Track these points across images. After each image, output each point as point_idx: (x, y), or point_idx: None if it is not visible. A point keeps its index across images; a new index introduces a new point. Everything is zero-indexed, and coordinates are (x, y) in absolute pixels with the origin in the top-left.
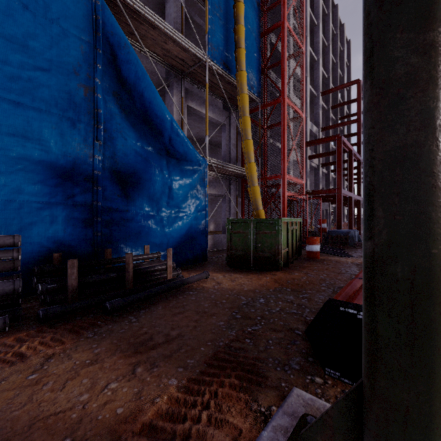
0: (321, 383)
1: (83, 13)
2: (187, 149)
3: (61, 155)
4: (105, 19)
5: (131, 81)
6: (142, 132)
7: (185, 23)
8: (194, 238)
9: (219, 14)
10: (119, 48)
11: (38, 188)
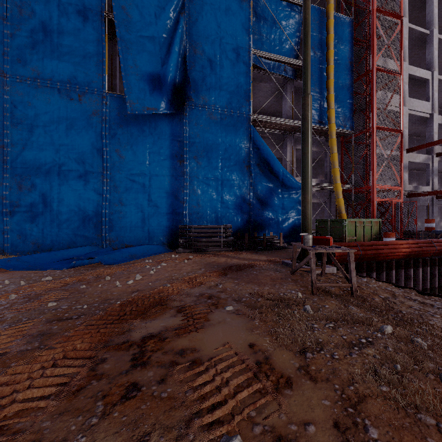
0: None
1: (246, 137)
2: (292, 183)
3: (239, 195)
4: (254, 135)
5: (264, 158)
6: (269, 178)
7: (296, 94)
8: (297, 230)
9: (315, 92)
10: (259, 146)
11: (233, 209)
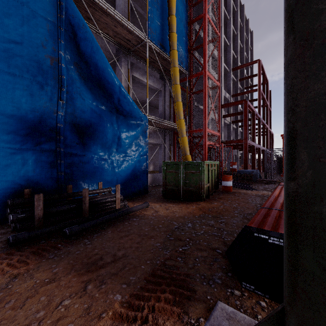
0: (239, 295)
1: None
2: (132, 108)
3: (31, 111)
4: (67, 5)
5: (88, 54)
6: (97, 94)
7: (131, 13)
8: (138, 176)
9: (157, 6)
10: (78, 28)
11: (11, 137)
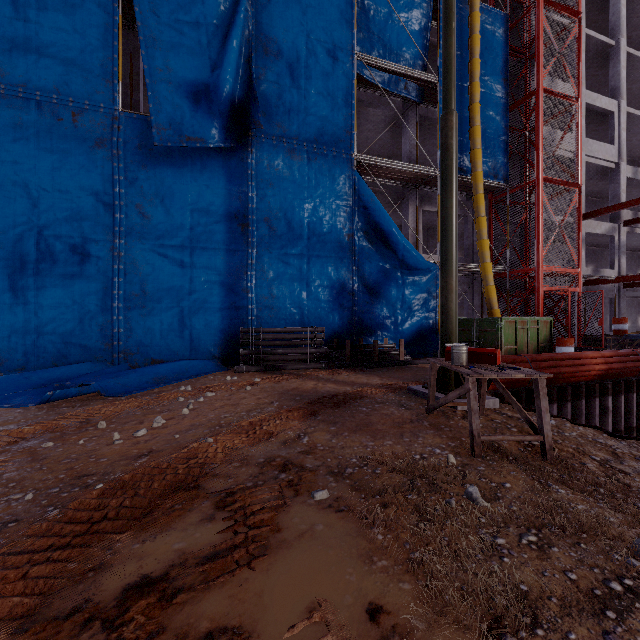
0: None
1: (347, 189)
2: (418, 262)
3: (336, 280)
4: (359, 187)
5: (375, 223)
6: (382, 255)
7: (421, 128)
8: (425, 335)
9: None
10: (368, 203)
11: (326, 301)
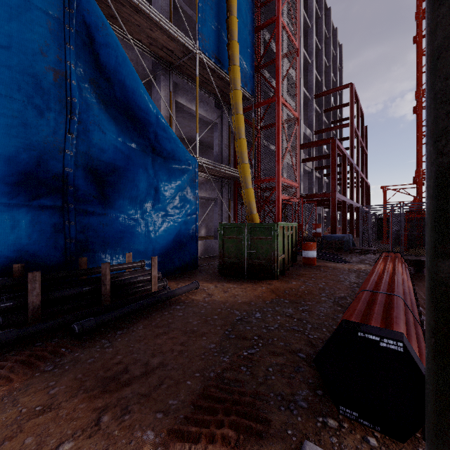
0: (336, 427)
1: None
2: (175, 147)
3: (24, 148)
4: None
5: (111, 67)
6: (123, 126)
7: (174, 13)
8: (183, 244)
9: (210, 3)
10: (96, 29)
11: None
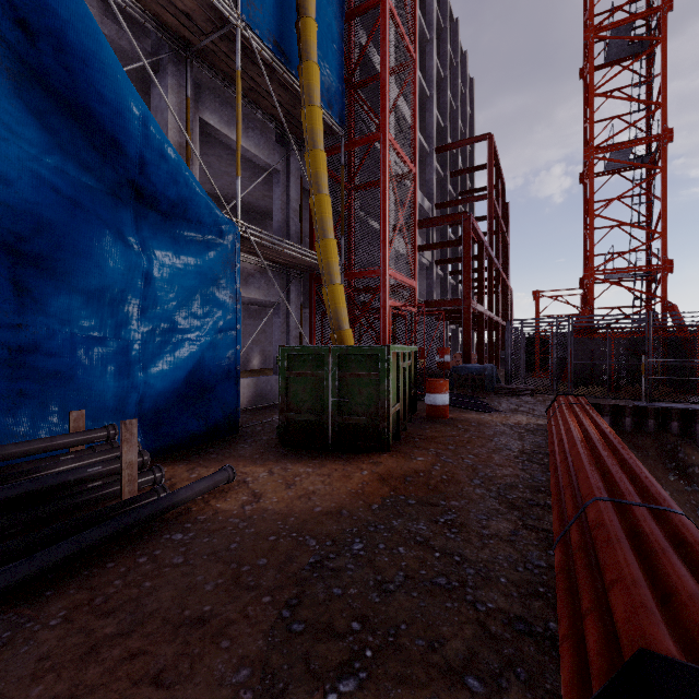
0: None
1: None
2: (190, 194)
3: None
4: None
5: None
6: (67, 137)
7: None
8: (209, 387)
9: None
10: None
11: None
